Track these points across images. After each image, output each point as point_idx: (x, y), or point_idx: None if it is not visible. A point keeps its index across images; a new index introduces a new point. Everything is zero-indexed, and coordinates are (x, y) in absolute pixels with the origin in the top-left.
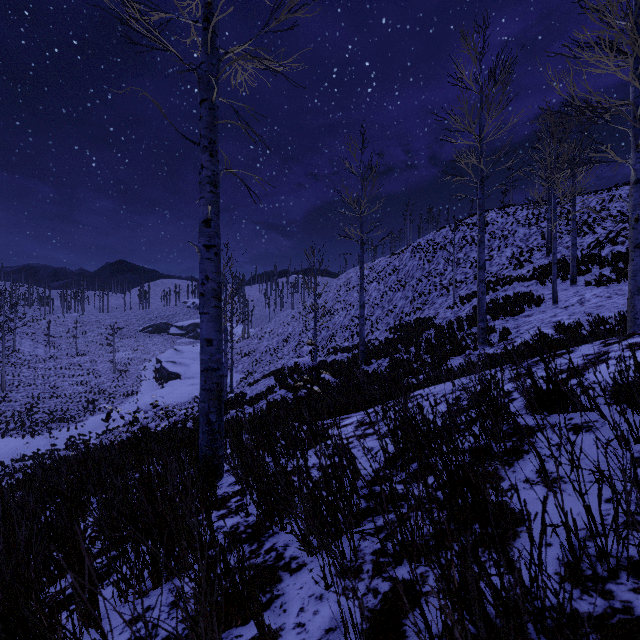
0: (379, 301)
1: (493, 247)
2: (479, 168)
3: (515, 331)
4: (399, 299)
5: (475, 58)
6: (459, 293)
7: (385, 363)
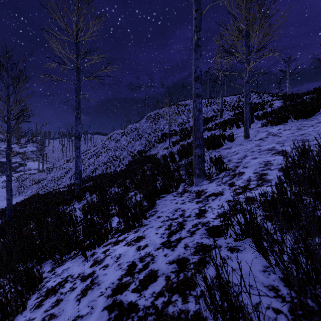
0: (126, 146)
1: (189, 116)
2: None
3: (226, 160)
4: (137, 145)
5: None
6: (172, 140)
7: (95, 198)
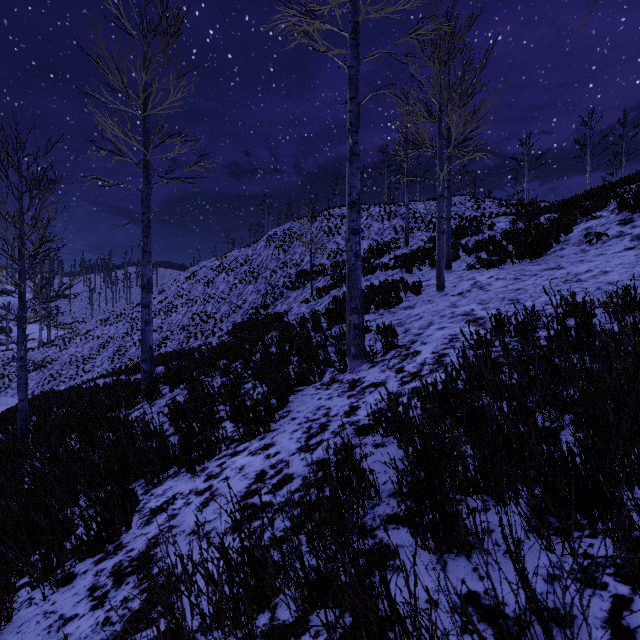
0: (227, 295)
1: None
2: (350, 7)
3: (402, 330)
4: (250, 293)
5: None
6: (316, 285)
7: (181, 396)
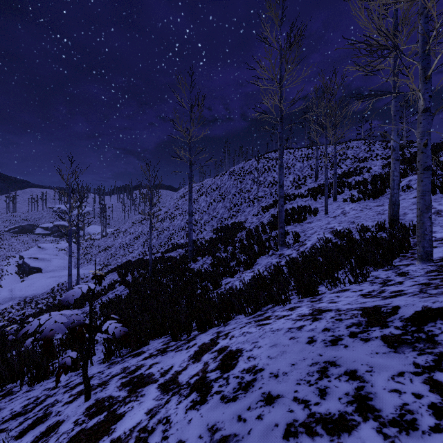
0: (206, 209)
1: None
2: (279, 109)
3: (303, 235)
4: (220, 208)
5: (277, 21)
6: (261, 205)
7: (208, 260)
